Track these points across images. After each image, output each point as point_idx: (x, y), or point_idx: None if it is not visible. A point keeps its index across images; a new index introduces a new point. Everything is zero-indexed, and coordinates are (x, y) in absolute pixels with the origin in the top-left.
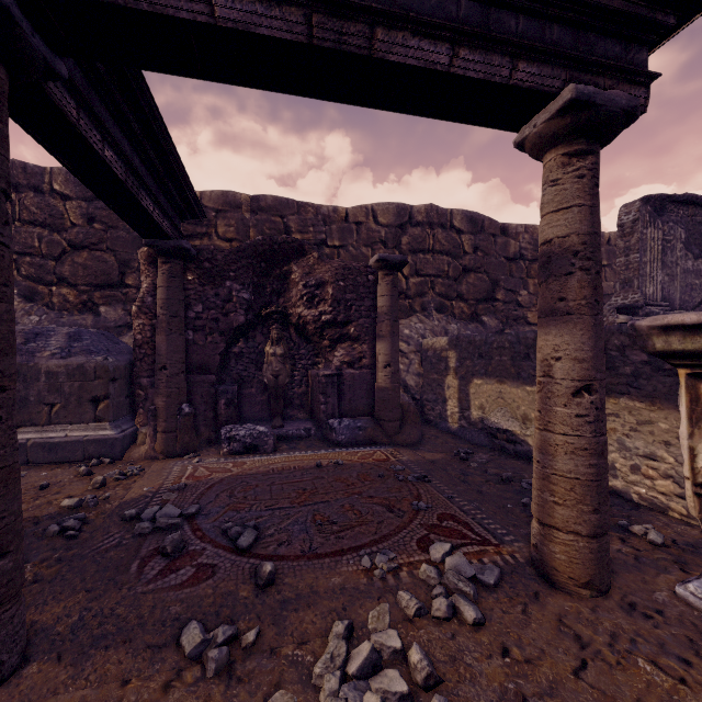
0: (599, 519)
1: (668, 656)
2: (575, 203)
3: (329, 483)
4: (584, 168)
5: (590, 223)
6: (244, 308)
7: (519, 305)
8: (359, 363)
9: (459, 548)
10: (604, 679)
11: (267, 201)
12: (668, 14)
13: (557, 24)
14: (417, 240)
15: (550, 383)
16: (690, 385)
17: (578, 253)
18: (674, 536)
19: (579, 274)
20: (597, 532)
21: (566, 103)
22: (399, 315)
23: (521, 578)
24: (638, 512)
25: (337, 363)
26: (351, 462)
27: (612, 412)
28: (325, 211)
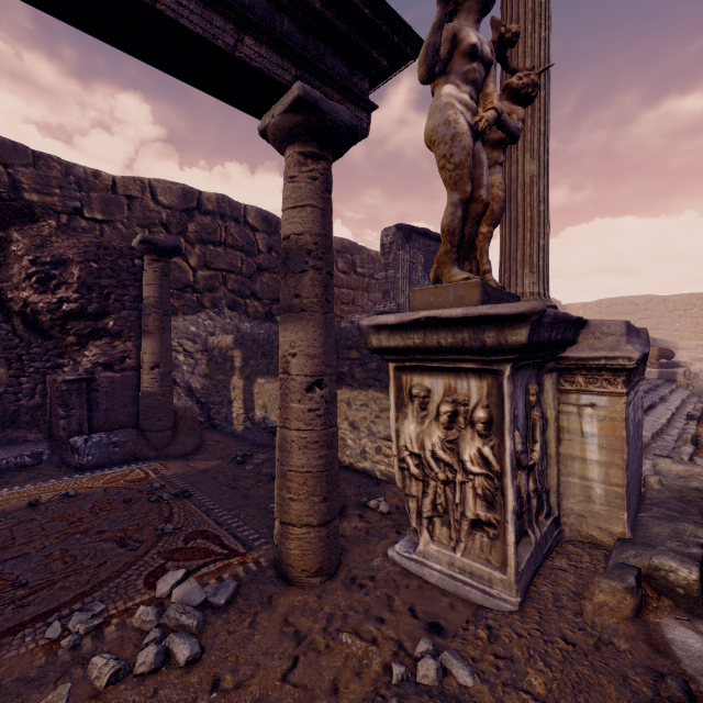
0: (328, 506)
1: (369, 620)
2: (309, 203)
3: (41, 526)
4: (316, 171)
5: (322, 225)
6: None
7: None
8: (121, 364)
9: (198, 571)
10: (310, 671)
11: None
12: (382, 56)
13: (288, 17)
14: (207, 230)
15: (287, 379)
16: (396, 377)
17: (312, 253)
18: (398, 503)
19: (312, 273)
20: (326, 519)
21: (296, 99)
22: (185, 310)
23: (259, 585)
24: (379, 487)
25: (87, 365)
26: (90, 489)
27: (364, 403)
28: (80, 172)
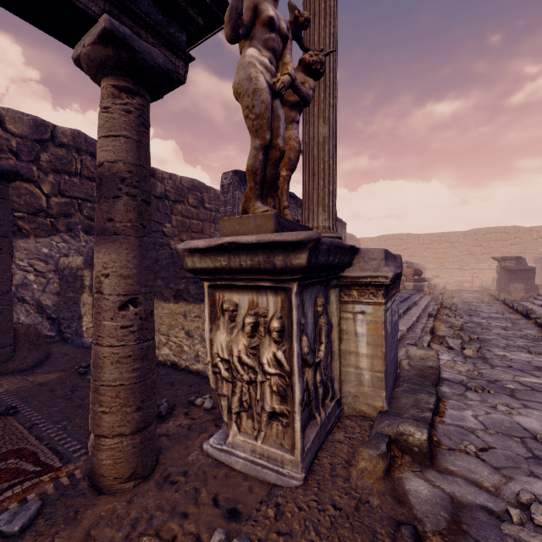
0: (142, 415)
1: (173, 518)
2: (122, 133)
3: None
4: (131, 105)
5: (136, 155)
6: None
7: (165, 234)
8: None
9: None
10: None
11: None
12: (198, 14)
13: None
14: (61, 161)
15: (100, 299)
16: (211, 294)
17: (126, 180)
18: None
19: (126, 199)
20: (140, 427)
21: (103, 31)
22: (38, 233)
23: (67, 500)
24: (208, 385)
25: None
26: None
27: (197, 315)
28: None
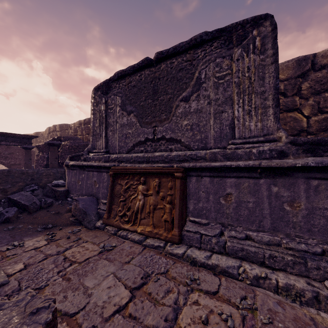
0: None
1: None
2: None
3: None
4: None
5: None
6: (46, 160)
7: None
8: None
9: None
10: None
11: (86, 120)
12: None
13: None
14: None
15: None
16: None
17: None
18: None
19: None
20: None
21: None
22: None
23: None
24: None
25: None
26: None
27: None
28: None
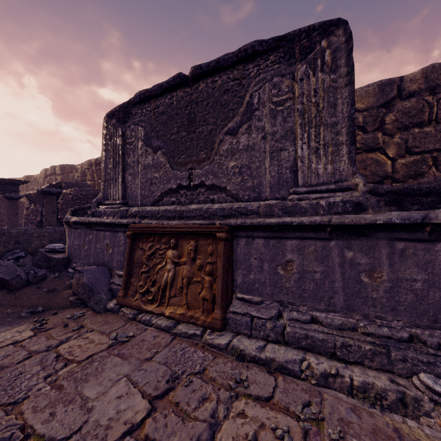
0: None
1: None
2: None
3: None
4: None
5: None
6: (41, 214)
7: None
8: None
9: None
10: None
11: (99, 160)
12: None
13: None
14: None
15: None
16: None
17: None
18: None
19: None
20: None
21: None
22: None
23: None
24: None
25: None
26: None
27: None
28: None
